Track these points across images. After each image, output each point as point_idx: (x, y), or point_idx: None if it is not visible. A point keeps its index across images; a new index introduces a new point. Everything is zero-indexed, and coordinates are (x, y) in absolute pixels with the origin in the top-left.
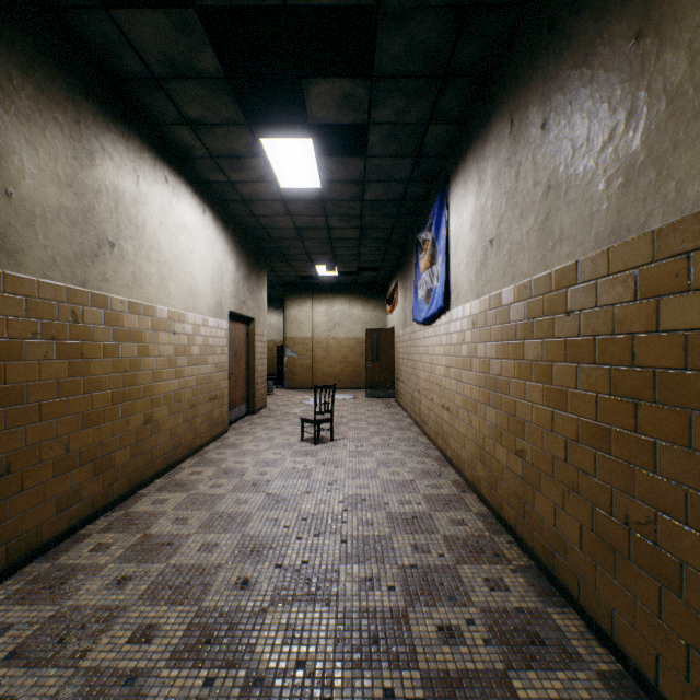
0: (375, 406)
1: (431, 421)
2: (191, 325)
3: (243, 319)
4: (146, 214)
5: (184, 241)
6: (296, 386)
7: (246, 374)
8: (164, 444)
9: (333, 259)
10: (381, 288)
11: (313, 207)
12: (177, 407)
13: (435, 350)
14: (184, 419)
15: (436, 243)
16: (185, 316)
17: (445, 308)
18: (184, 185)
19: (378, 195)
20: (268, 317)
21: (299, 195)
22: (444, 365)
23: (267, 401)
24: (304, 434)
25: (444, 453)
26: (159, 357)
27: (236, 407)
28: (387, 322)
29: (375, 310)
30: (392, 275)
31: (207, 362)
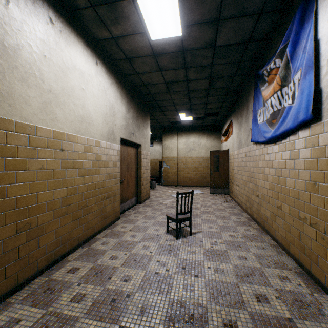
0: (217, 200)
1: (278, 226)
2: (83, 145)
3: (133, 145)
4: (20, 40)
5: (74, 78)
6: (168, 184)
7: (136, 179)
8: (48, 244)
9: (189, 108)
10: (217, 127)
11: (176, 59)
12: (65, 210)
13: (286, 164)
14: (74, 218)
15: (290, 63)
16: (75, 138)
17: (308, 122)
18: (74, 35)
19: (229, 38)
20: (154, 147)
21: (165, 47)
22: (306, 180)
23: (151, 194)
24: (169, 225)
25: (306, 268)
26: (40, 170)
27: (128, 200)
28: (222, 147)
29: (214, 140)
30: (226, 117)
31: (99, 173)
